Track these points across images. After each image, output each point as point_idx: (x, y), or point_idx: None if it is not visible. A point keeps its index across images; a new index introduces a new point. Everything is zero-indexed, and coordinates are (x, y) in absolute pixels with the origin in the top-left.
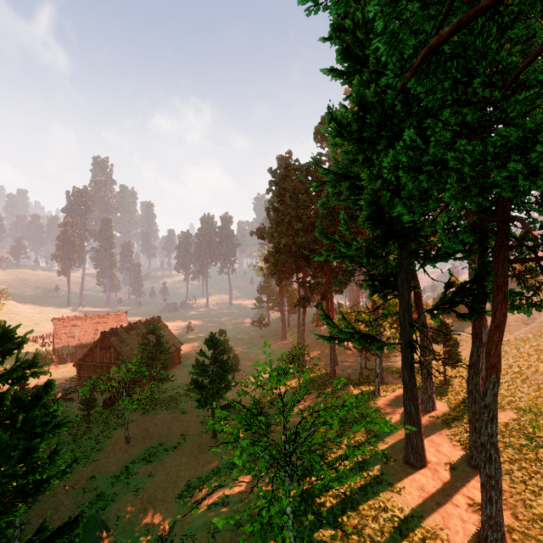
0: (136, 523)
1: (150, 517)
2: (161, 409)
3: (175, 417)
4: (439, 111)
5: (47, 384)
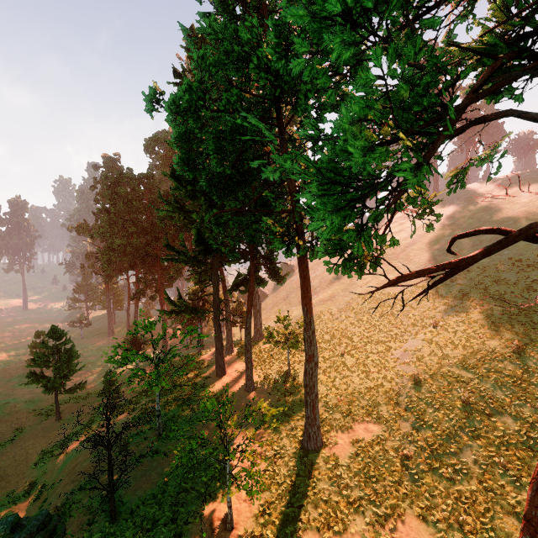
0: None
1: (6, 489)
2: None
3: None
4: None
5: None
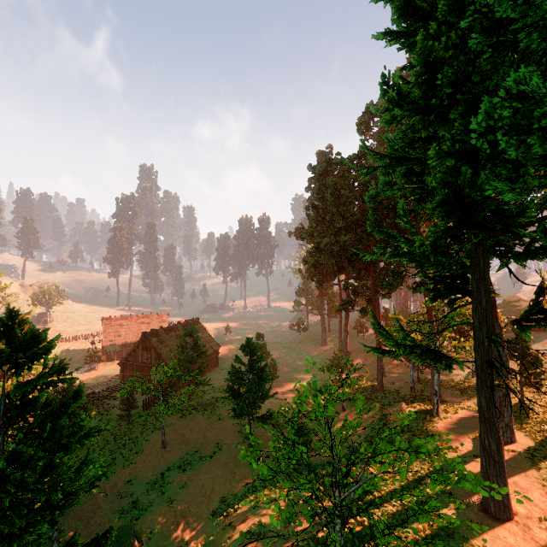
0: (169, 538)
1: (183, 534)
2: (198, 414)
3: (211, 423)
4: (540, 60)
5: (77, 391)
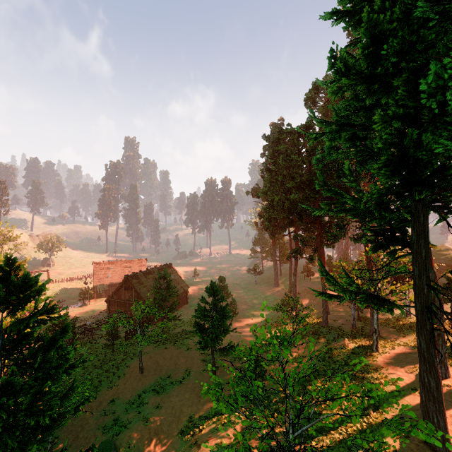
0: None
1: (156, 449)
2: (170, 344)
3: (181, 352)
4: None
5: (65, 327)
